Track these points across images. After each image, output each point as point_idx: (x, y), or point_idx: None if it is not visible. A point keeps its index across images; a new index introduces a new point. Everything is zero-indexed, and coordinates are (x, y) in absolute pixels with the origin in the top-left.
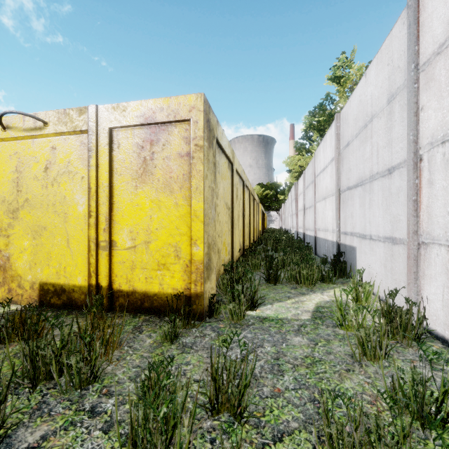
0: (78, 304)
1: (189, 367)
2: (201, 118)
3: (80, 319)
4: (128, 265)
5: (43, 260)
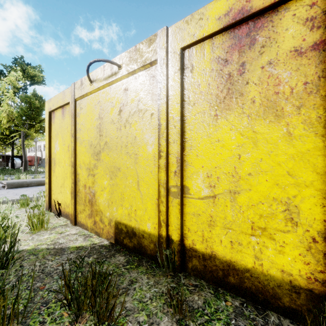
0: (148, 253)
1: None
2: None
3: (151, 279)
4: (203, 219)
5: (118, 200)
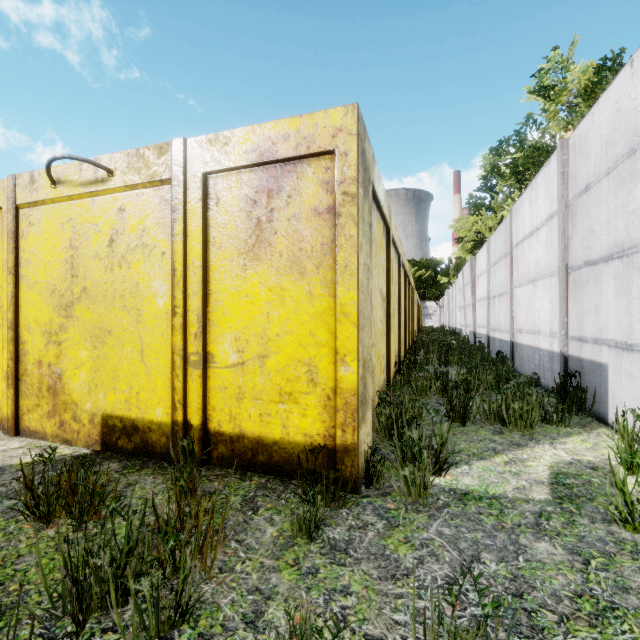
0: (157, 451)
1: (351, 602)
2: (354, 147)
3: (159, 478)
4: (231, 393)
5: (107, 381)
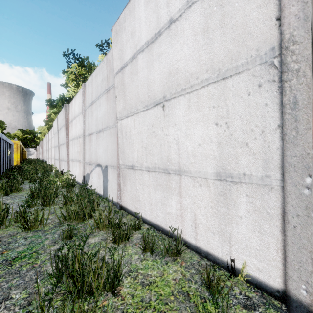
0: None
1: None
2: (19, 144)
3: None
4: None
5: None
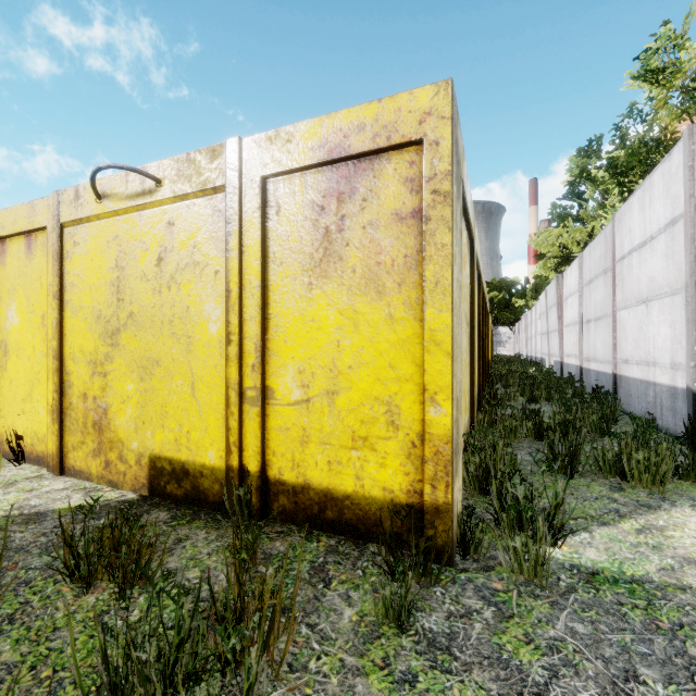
0: (210, 500)
1: None
2: (447, 134)
3: (212, 533)
4: (294, 435)
5: (155, 417)
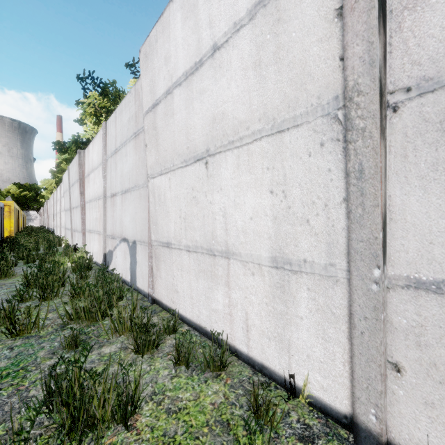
0: None
1: None
2: (13, 206)
3: None
4: None
5: None
